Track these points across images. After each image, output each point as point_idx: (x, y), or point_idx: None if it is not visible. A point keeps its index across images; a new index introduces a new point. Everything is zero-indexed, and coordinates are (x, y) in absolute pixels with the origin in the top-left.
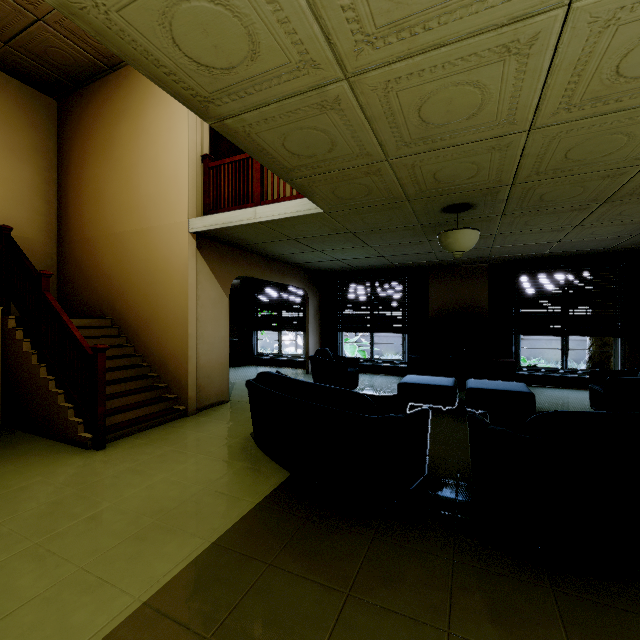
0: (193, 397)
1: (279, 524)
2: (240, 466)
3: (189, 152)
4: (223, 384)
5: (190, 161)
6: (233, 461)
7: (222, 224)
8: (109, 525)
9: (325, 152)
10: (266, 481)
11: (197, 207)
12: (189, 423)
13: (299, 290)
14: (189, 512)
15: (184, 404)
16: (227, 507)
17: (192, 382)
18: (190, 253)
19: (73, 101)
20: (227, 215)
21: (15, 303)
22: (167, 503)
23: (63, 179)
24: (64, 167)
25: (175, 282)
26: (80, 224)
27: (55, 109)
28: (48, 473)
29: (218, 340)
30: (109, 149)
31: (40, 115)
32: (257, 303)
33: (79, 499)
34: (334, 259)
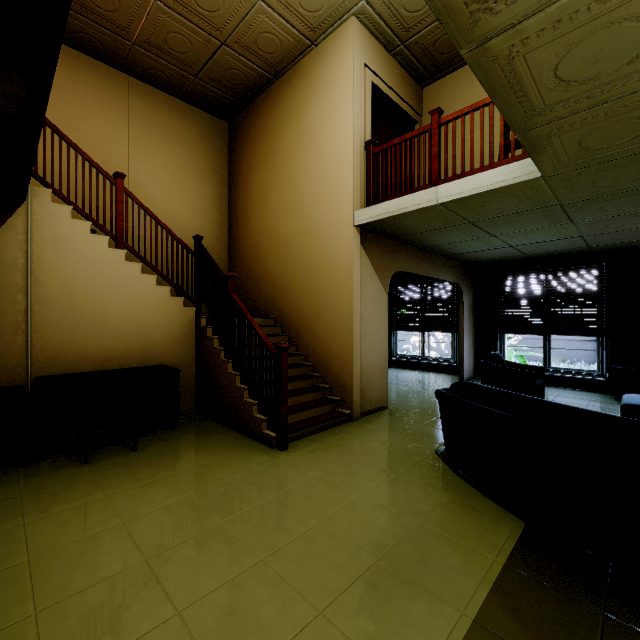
0: (357, 401)
1: (561, 613)
2: (446, 497)
3: (354, 140)
4: (382, 388)
5: (354, 150)
6: (433, 488)
7: (393, 212)
8: (328, 553)
9: (620, 65)
10: (495, 528)
11: (360, 198)
12: (357, 429)
13: (446, 286)
14: (415, 557)
15: (348, 408)
16: (462, 561)
17: (356, 385)
18: (354, 248)
19: (241, 119)
20: (399, 201)
21: (206, 304)
22: (381, 536)
23: (233, 192)
24: (233, 181)
25: (338, 279)
26: (247, 231)
27: (226, 130)
28: (246, 470)
29: (378, 341)
30: (272, 156)
31: (216, 138)
32: (396, 301)
33: (285, 509)
34: (506, 245)
